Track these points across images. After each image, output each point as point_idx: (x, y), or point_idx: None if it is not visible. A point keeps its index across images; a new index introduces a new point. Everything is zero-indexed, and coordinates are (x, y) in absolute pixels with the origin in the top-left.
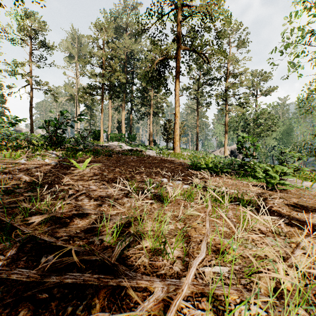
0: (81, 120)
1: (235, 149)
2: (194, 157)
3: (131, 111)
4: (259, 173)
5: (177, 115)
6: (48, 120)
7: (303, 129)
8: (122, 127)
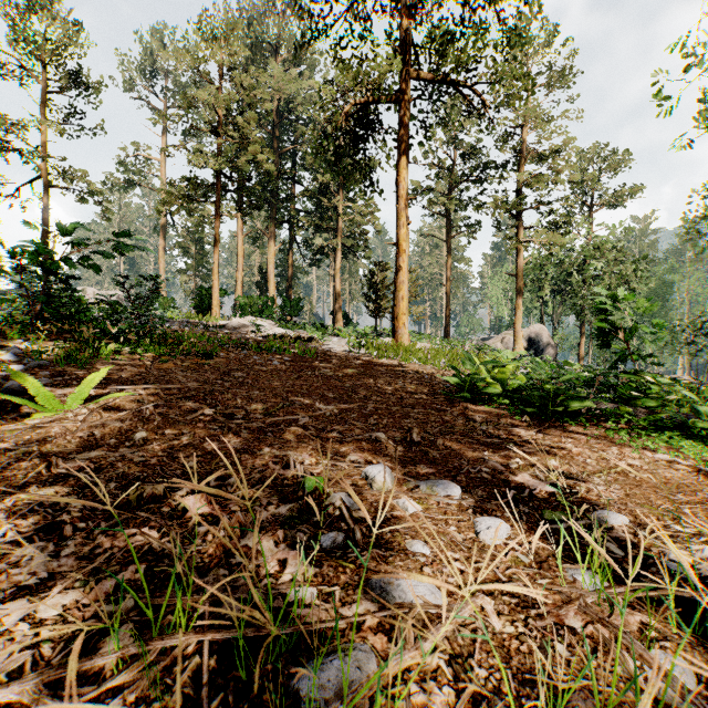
0: (124, 248)
1: (539, 335)
2: (453, 356)
3: (290, 245)
4: (704, 418)
5: (404, 247)
6: (21, 248)
7: (696, 288)
8: (268, 281)
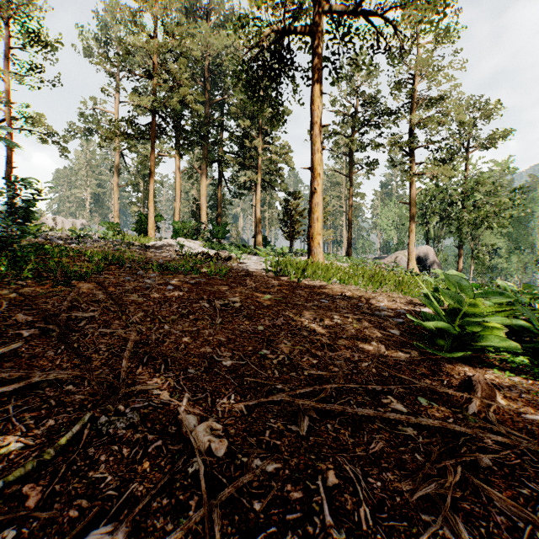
0: None
1: (426, 255)
2: (379, 276)
3: (219, 181)
4: None
5: (319, 170)
6: None
7: None
8: (201, 210)
